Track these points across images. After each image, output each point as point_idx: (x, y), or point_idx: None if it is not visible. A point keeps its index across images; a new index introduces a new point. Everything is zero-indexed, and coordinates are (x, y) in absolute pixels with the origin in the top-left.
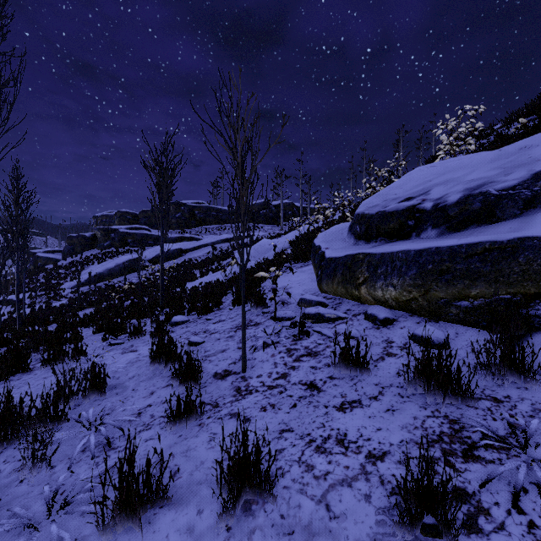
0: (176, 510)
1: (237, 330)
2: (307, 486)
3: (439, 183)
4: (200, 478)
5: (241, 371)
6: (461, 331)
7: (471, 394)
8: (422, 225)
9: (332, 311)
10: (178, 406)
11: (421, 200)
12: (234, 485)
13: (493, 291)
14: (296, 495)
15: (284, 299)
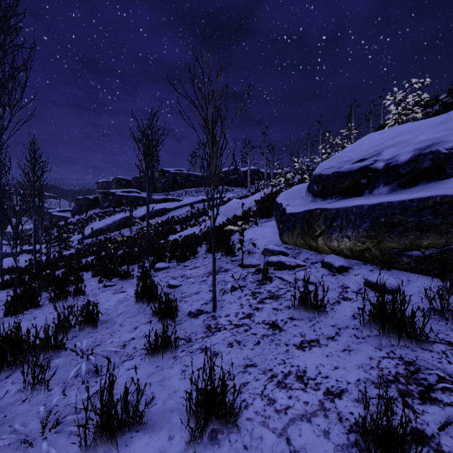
0: (150, 435)
1: (210, 275)
2: (268, 419)
3: (389, 145)
4: (173, 406)
5: (211, 311)
6: (412, 279)
7: (425, 337)
8: (374, 183)
9: (292, 259)
10: (156, 340)
11: (373, 161)
12: (202, 415)
13: (444, 241)
14: (258, 427)
15: (250, 249)
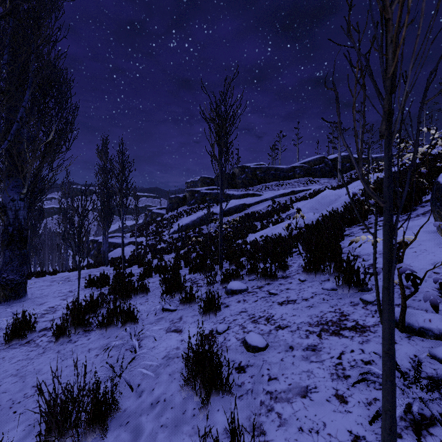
0: None
1: (322, 332)
2: None
3: None
4: None
5: None
6: None
7: None
8: None
9: None
10: None
11: None
12: None
13: None
14: None
15: (434, 296)
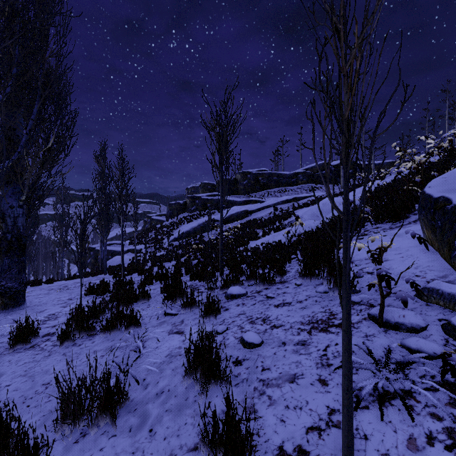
0: None
1: (312, 329)
2: None
3: None
4: None
5: None
6: None
7: None
8: None
9: None
10: None
11: None
12: None
13: None
14: None
15: (405, 294)
